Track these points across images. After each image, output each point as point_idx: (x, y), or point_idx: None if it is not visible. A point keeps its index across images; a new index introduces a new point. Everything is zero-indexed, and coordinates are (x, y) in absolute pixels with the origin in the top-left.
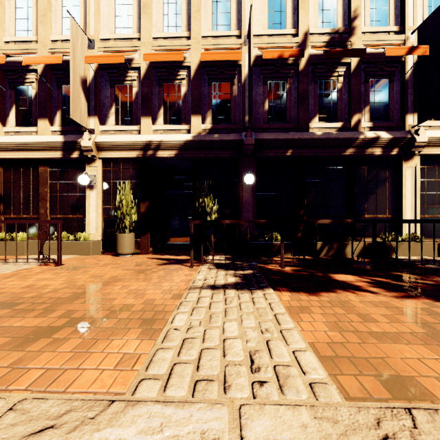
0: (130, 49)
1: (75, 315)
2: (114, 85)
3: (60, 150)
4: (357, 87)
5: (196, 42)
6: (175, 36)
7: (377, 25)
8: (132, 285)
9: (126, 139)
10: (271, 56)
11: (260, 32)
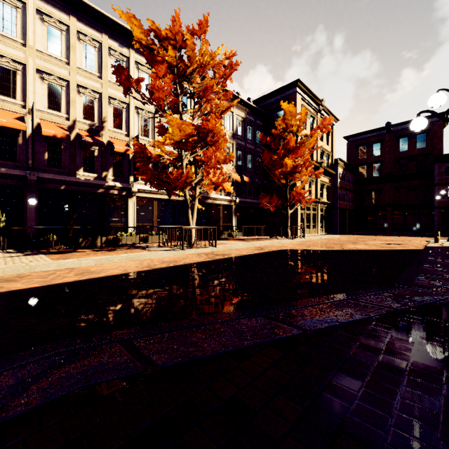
0: None
1: None
2: None
3: None
4: (106, 158)
5: None
6: None
7: (117, 128)
8: None
9: None
10: (49, 134)
11: (42, 109)
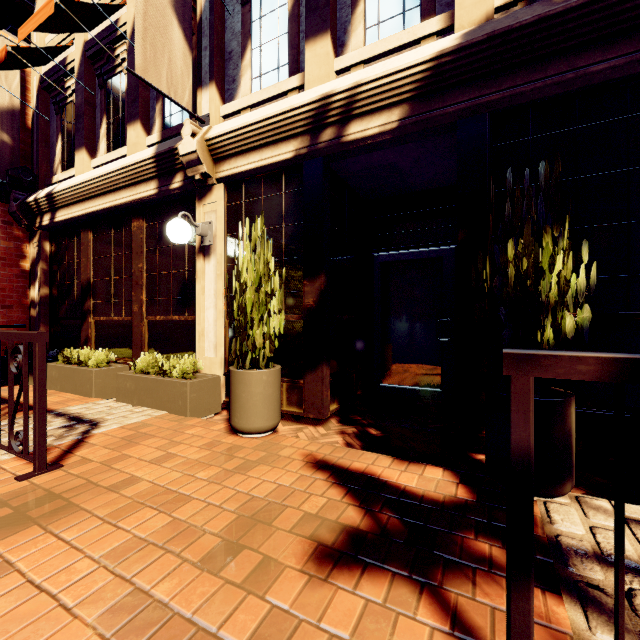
0: None
1: None
2: None
3: (154, 180)
4: None
5: None
6: None
7: None
8: None
9: (267, 111)
10: None
11: None
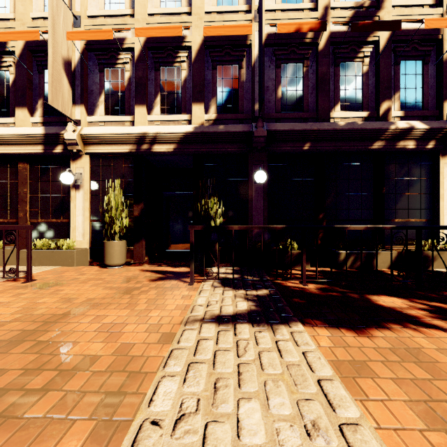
0: (122, 27)
1: (2, 379)
2: (103, 69)
3: (40, 144)
4: (387, 70)
5: (199, 18)
6: (174, 12)
7: None
8: (109, 315)
9: (116, 131)
10: (287, 29)
11: (273, 7)
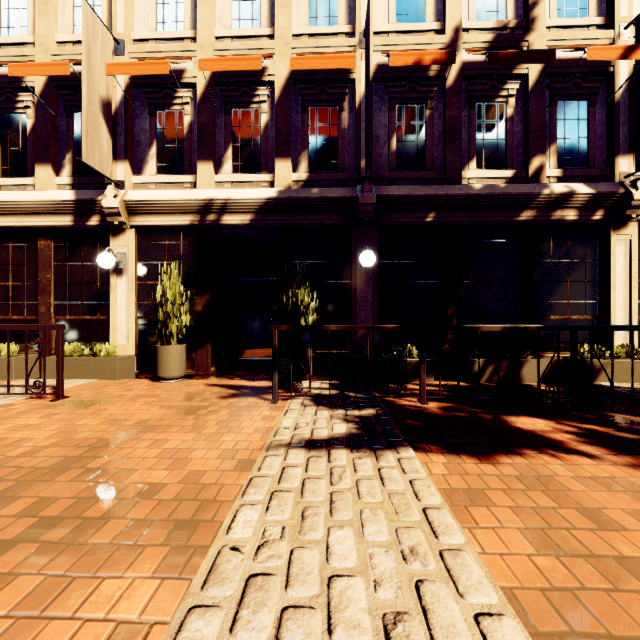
0: (181, 55)
1: (52, 508)
2: (155, 112)
3: (69, 214)
4: (539, 114)
5: (284, 43)
6: (251, 35)
7: (570, 16)
8: (170, 439)
9: (173, 196)
10: (403, 61)
11: (385, 28)
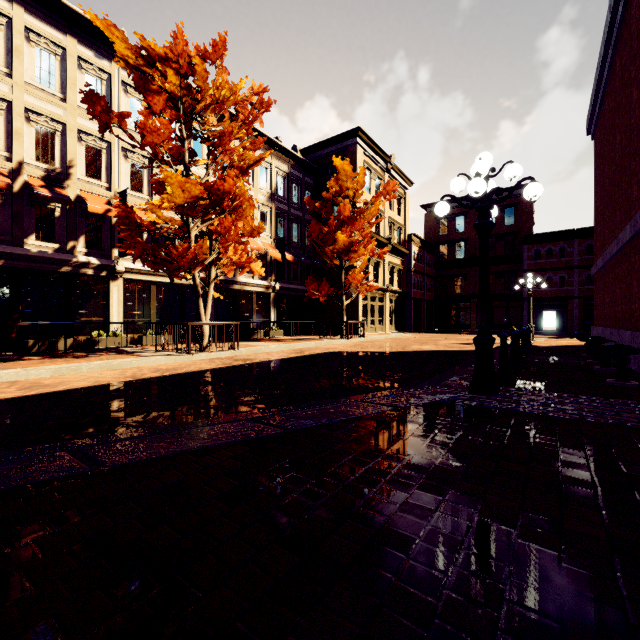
0: None
1: None
2: None
3: None
4: (73, 220)
5: None
6: None
7: (93, 177)
8: None
9: None
10: None
11: None
